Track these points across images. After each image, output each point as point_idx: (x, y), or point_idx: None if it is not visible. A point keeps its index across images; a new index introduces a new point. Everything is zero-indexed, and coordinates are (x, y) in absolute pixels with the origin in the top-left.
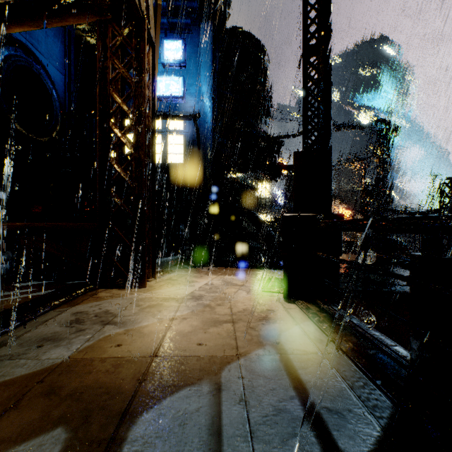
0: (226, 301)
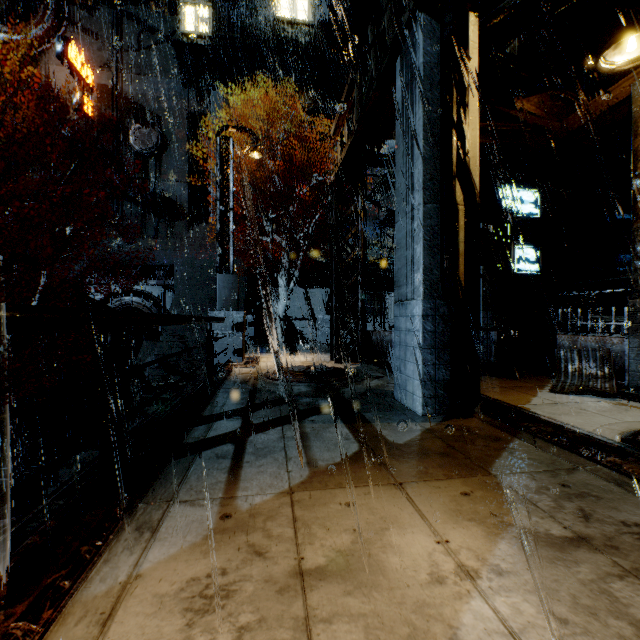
0: None
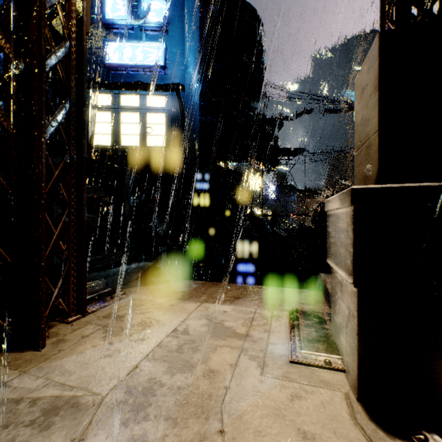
0: (211, 427)
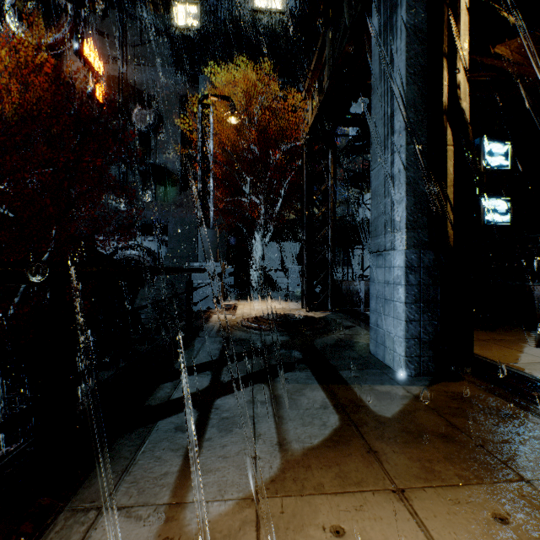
0: None
